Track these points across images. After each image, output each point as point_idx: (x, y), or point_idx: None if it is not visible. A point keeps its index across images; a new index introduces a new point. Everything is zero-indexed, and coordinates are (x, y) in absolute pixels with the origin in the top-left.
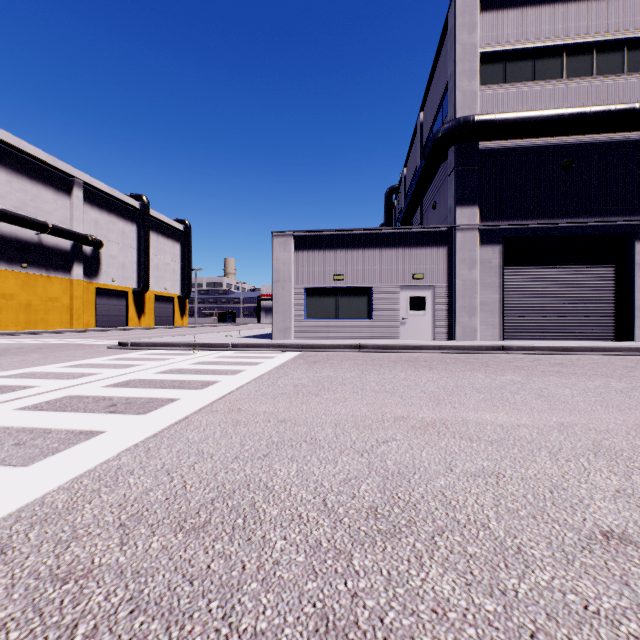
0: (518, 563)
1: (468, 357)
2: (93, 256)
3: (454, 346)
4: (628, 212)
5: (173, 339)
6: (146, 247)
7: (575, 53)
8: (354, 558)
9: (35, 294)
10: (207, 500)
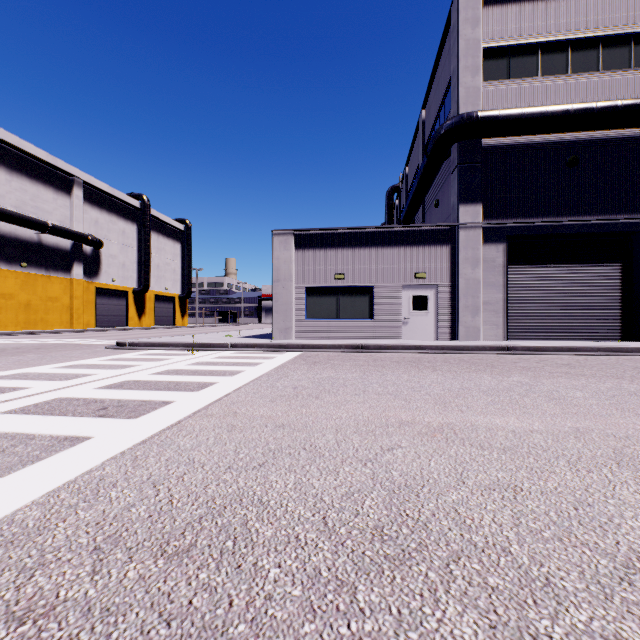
0: (548, 599)
1: (472, 357)
2: (93, 256)
3: (457, 346)
4: (635, 210)
5: (172, 339)
6: (146, 247)
7: (580, 48)
8: (358, 592)
9: (35, 294)
10: (194, 518)
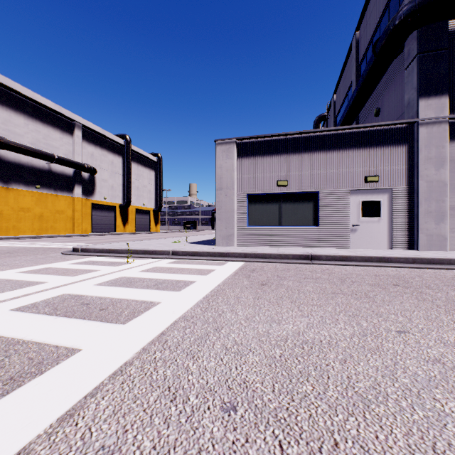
0: None
1: None
2: (90, 180)
3: (435, 259)
4: None
5: (125, 244)
6: (128, 173)
7: None
8: None
9: (46, 208)
10: None
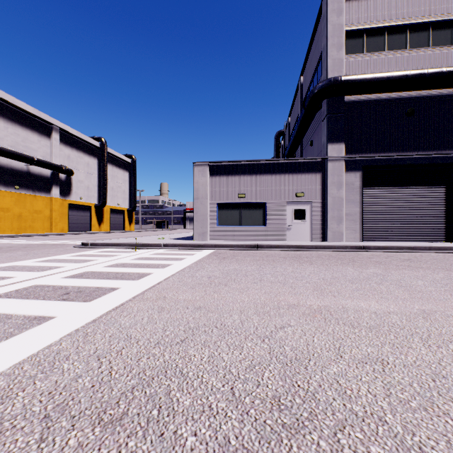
0: None
1: (338, 254)
2: (66, 181)
3: (327, 246)
4: None
5: (121, 240)
6: (104, 174)
7: (416, 30)
8: None
9: (25, 208)
10: (128, 388)
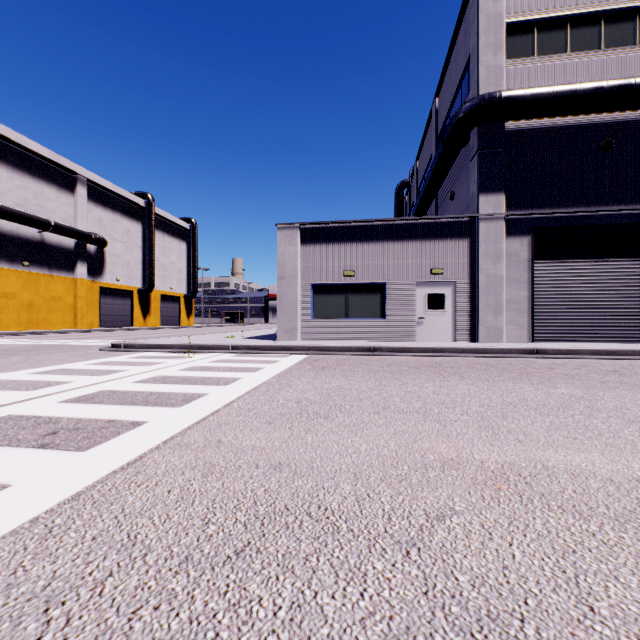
0: None
1: (499, 362)
2: (97, 255)
3: (480, 349)
4: None
5: (171, 340)
6: (151, 246)
7: (615, 20)
8: None
9: (37, 293)
10: None
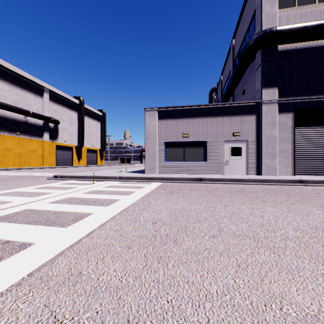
0: None
1: (280, 188)
2: (54, 128)
3: (265, 179)
4: None
5: (86, 173)
6: (82, 124)
7: None
8: None
9: (23, 148)
10: None
